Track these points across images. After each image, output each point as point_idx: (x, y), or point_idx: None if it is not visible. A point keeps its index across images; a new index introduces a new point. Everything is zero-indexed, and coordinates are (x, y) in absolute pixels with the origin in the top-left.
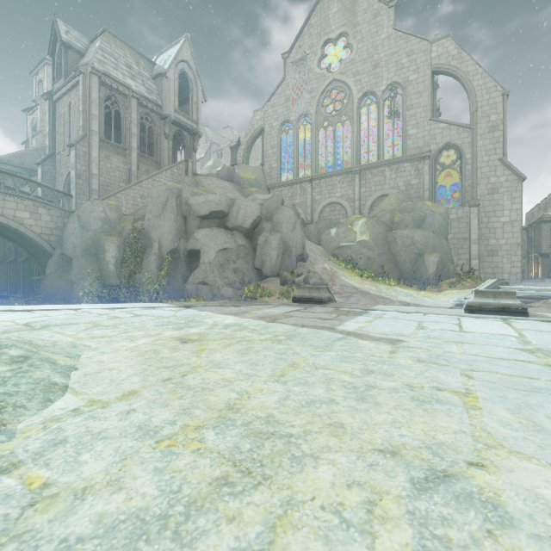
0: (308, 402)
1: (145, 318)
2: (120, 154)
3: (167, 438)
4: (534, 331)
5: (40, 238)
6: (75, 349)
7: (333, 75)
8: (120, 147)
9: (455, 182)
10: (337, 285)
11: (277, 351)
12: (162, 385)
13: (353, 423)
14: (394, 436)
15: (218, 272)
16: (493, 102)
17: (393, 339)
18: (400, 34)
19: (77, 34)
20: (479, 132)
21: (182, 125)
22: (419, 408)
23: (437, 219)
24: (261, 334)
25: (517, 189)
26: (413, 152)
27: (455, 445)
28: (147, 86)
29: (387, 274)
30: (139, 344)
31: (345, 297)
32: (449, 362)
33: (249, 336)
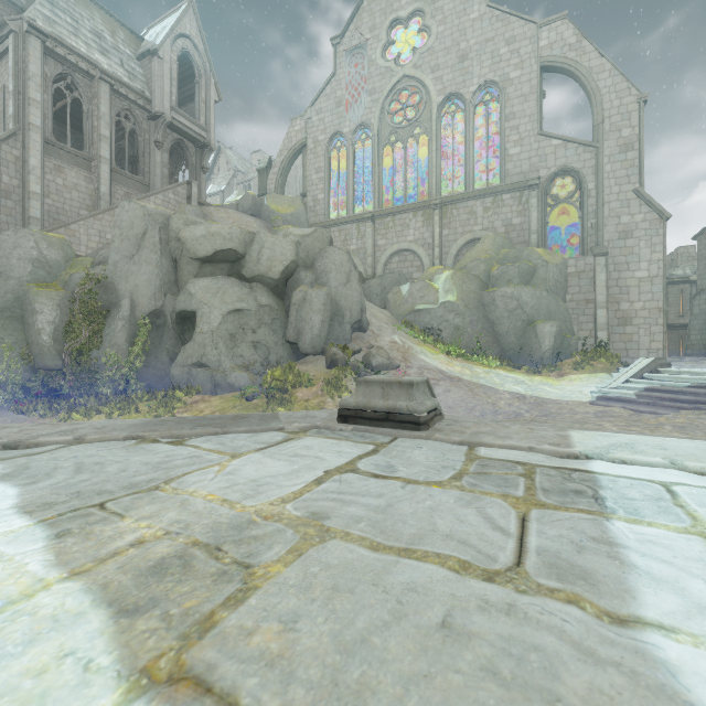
0: None
1: None
2: (82, 166)
3: None
4: None
5: None
6: None
7: (404, 69)
8: (80, 155)
9: (563, 227)
10: (414, 367)
11: None
12: None
13: None
14: None
15: (225, 347)
16: (626, 110)
17: None
18: (497, 13)
19: None
20: (607, 152)
21: (184, 131)
22: None
23: (552, 273)
24: None
25: (659, 233)
26: (515, 180)
27: None
28: (128, 68)
29: (484, 350)
30: None
31: None
32: None
33: None
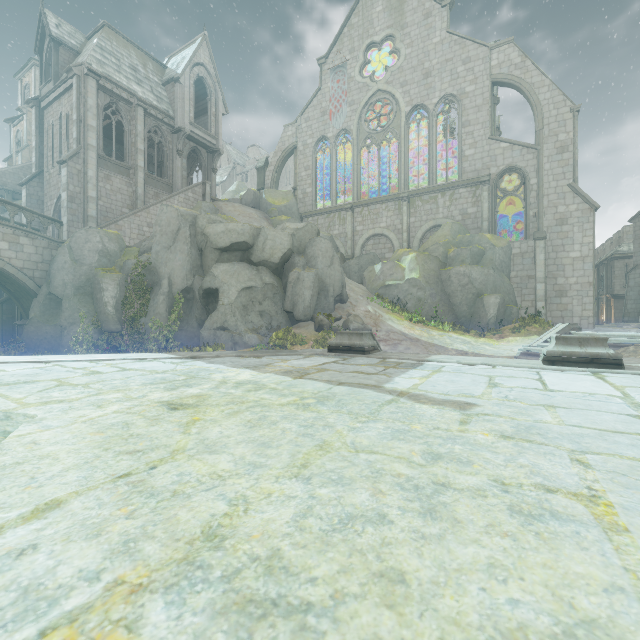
0: (343, 519)
1: (132, 374)
2: (123, 174)
3: (67, 621)
4: (639, 388)
5: (21, 274)
6: (5, 423)
7: (377, 85)
8: (122, 165)
9: (517, 211)
10: (383, 331)
11: (302, 423)
12: (109, 487)
13: (421, 569)
14: (500, 605)
15: (240, 315)
16: (562, 118)
17: (461, 402)
18: (455, 38)
19: (71, 29)
20: (546, 153)
21: (199, 140)
22: (528, 531)
23: (498, 254)
24: (282, 396)
25: (589, 220)
26: (470, 176)
27: (619, 627)
28: (156, 93)
29: (441, 318)
30: (107, 413)
31: (392, 345)
32: (547, 439)
33: (266, 398)
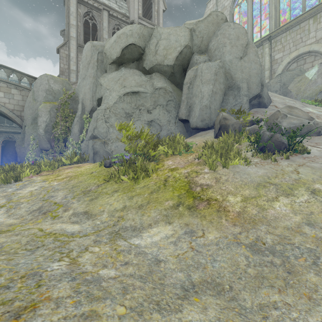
0: None
1: None
2: None
3: None
4: None
5: (12, 114)
6: None
7: None
8: None
9: None
10: None
11: None
12: None
13: None
14: None
15: (118, 122)
16: None
17: None
18: None
19: None
20: None
21: None
22: None
23: None
24: None
25: None
26: None
27: None
28: (119, 4)
29: None
30: None
31: None
32: None
33: None
